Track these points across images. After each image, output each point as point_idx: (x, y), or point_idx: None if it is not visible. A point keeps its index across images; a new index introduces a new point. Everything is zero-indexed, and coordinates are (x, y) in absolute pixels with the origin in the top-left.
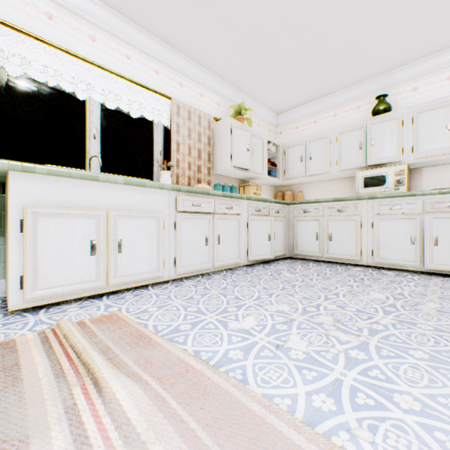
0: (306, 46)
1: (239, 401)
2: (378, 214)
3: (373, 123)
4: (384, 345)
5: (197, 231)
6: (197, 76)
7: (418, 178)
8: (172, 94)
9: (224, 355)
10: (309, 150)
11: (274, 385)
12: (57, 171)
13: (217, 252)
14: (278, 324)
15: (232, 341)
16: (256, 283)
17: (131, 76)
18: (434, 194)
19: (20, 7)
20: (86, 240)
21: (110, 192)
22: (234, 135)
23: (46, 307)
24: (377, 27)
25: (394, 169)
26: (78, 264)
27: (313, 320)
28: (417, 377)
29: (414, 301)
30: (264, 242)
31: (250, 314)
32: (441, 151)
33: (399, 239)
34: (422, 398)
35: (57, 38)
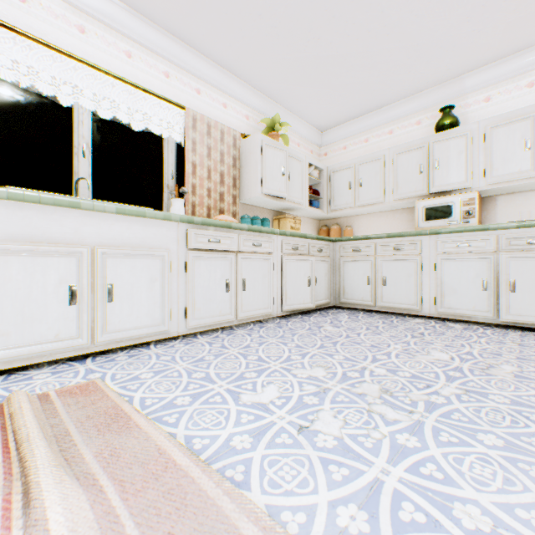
0: (353, 43)
1: (228, 521)
2: (443, 253)
3: (437, 141)
4: (444, 426)
5: (216, 274)
6: (220, 82)
7: (491, 208)
8: (187, 103)
9: (226, 443)
10: (359, 175)
11: (286, 491)
12: (21, 194)
13: (242, 301)
14: (307, 396)
15: (241, 421)
16: (289, 339)
17: (133, 78)
18: (512, 228)
19: None
20: (62, 286)
21: (97, 223)
22: (265, 155)
23: (7, 373)
24: (440, 19)
25: (462, 198)
26: (51, 316)
27: (354, 391)
28: (487, 475)
29: (486, 364)
30: (302, 288)
31: (273, 382)
32: (520, 175)
33: (468, 284)
34: (494, 510)
35: (32, 26)
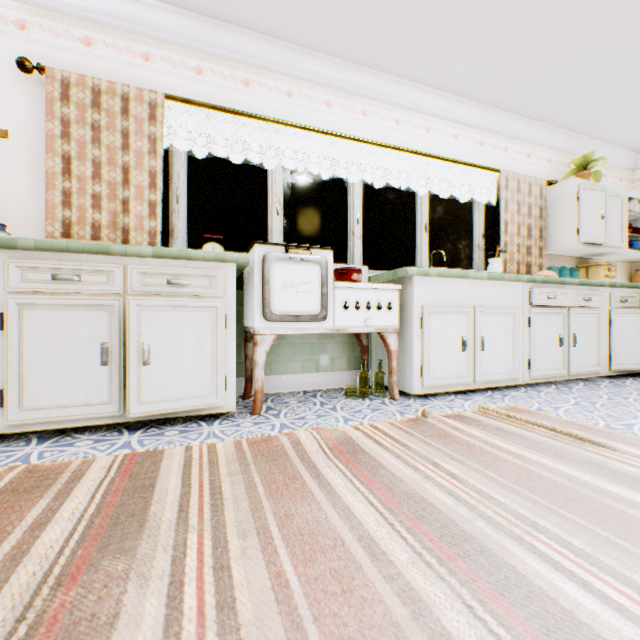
0: None
1: None
2: None
3: None
4: None
5: (550, 329)
6: (524, 134)
7: None
8: (496, 164)
9: None
10: None
11: None
12: (441, 272)
13: (571, 356)
14: None
15: None
16: None
17: (457, 157)
18: None
19: (378, 123)
20: (457, 337)
21: (474, 288)
22: (581, 200)
23: (428, 396)
24: None
25: None
26: (452, 358)
27: None
28: None
29: None
30: (633, 346)
31: None
32: None
33: None
34: None
35: (401, 141)
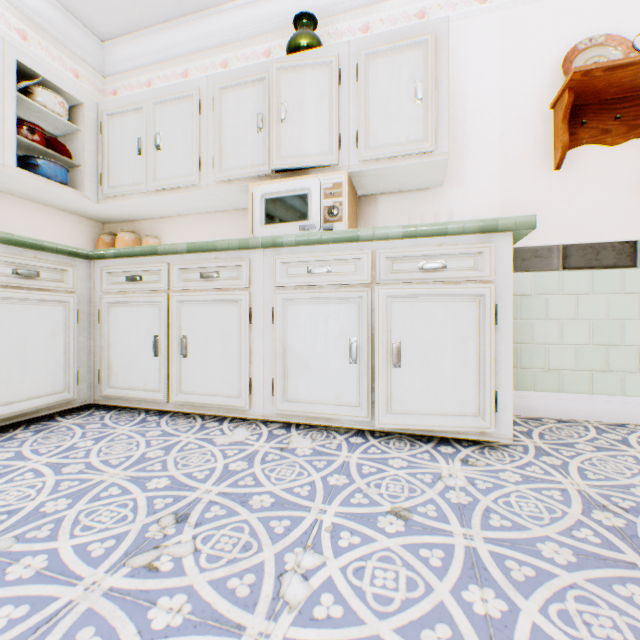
0: None
1: None
2: (287, 287)
3: (285, 66)
4: None
5: None
6: None
7: (371, 216)
8: None
9: None
10: (156, 126)
11: None
12: None
13: None
14: None
15: None
16: None
17: None
18: (396, 236)
19: None
20: None
21: None
22: None
23: None
24: None
25: (323, 182)
26: None
27: None
28: None
29: None
30: None
31: None
32: (409, 147)
33: (328, 350)
34: None
35: None
